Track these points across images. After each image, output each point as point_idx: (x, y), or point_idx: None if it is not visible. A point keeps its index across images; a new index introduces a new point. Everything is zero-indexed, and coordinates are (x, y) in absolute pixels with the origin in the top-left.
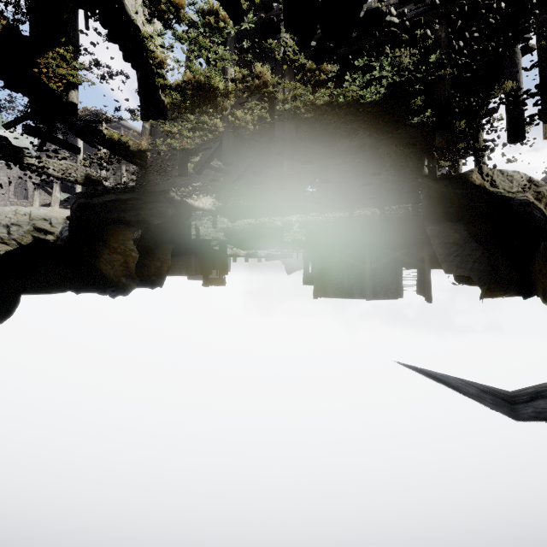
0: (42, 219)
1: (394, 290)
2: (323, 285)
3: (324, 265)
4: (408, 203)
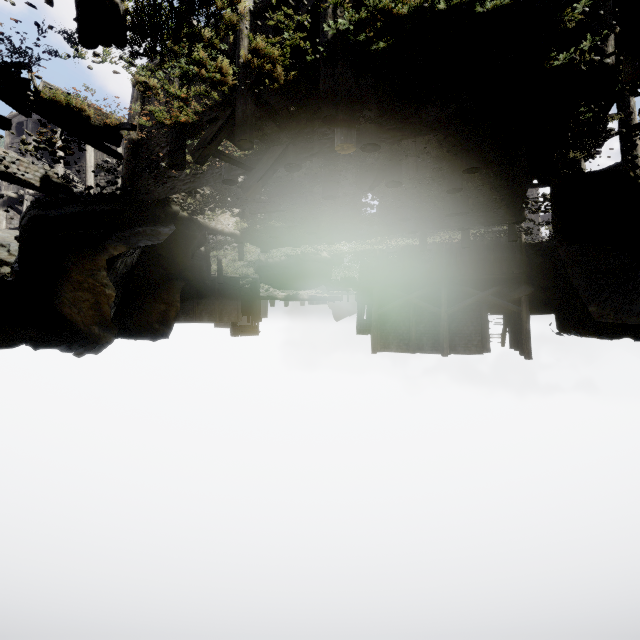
0: None
1: (478, 342)
2: (383, 335)
3: (385, 309)
4: (502, 225)
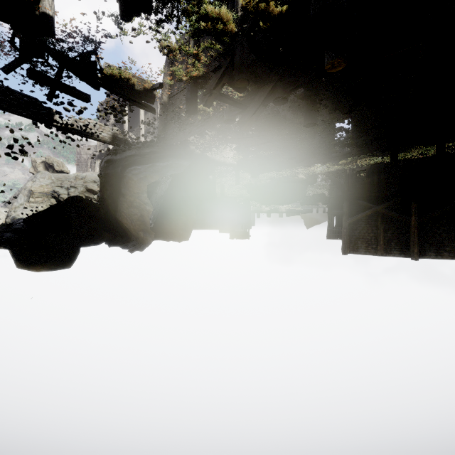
0: (92, 181)
1: (451, 248)
2: (352, 240)
3: (355, 218)
4: None
